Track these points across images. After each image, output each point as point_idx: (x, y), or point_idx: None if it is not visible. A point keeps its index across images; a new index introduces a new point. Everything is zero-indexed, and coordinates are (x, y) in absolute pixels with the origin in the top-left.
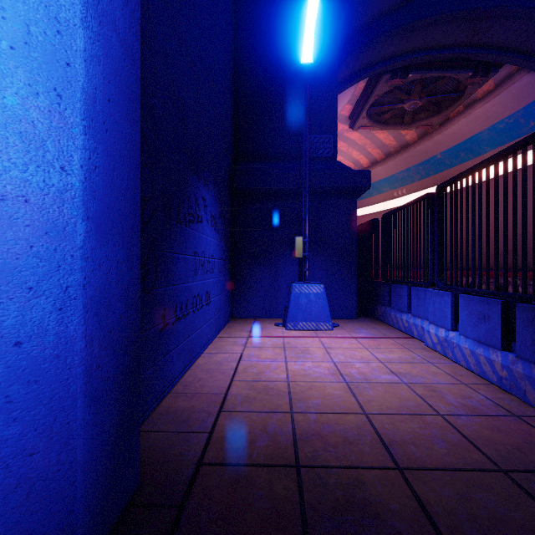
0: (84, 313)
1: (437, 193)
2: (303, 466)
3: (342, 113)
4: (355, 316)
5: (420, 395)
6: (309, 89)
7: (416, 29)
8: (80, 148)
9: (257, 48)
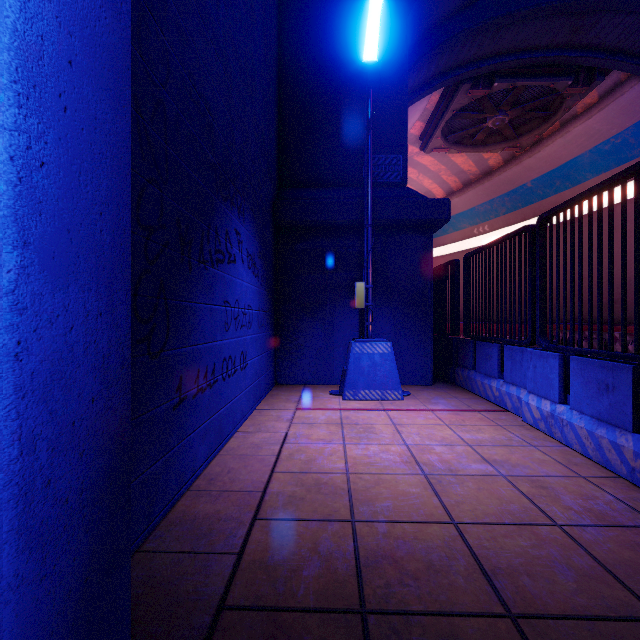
0: (17, 399)
1: (539, 225)
2: (370, 612)
3: (411, 132)
4: (430, 381)
5: (525, 495)
6: (373, 98)
7: (504, 26)
8: (9, 128)
9: (307, 47)
